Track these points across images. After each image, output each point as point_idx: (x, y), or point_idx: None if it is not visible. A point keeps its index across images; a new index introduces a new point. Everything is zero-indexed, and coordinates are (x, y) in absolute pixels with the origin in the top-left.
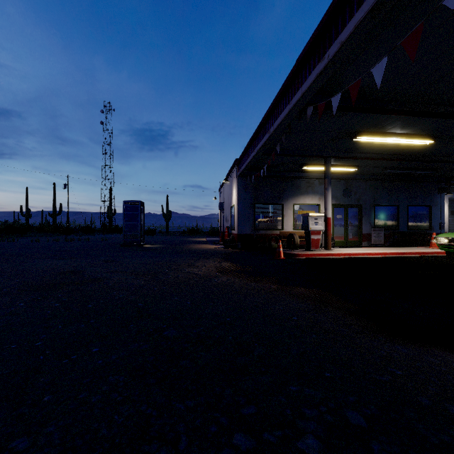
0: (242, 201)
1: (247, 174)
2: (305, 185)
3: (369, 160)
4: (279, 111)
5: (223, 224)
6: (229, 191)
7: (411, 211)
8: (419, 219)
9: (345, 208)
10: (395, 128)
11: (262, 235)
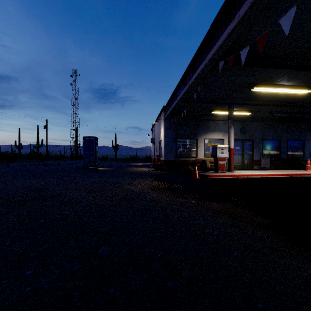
0: (167, 136)
1: (171, 117)
2: (213, 125)
3: (260, 106)
4: (196, 67)
5: (154, 153)
6: (158, 129)
7: (289, 144)
8: (295, 149)
9: (242, 141)
10: (283, 80)
11: (182, 161)
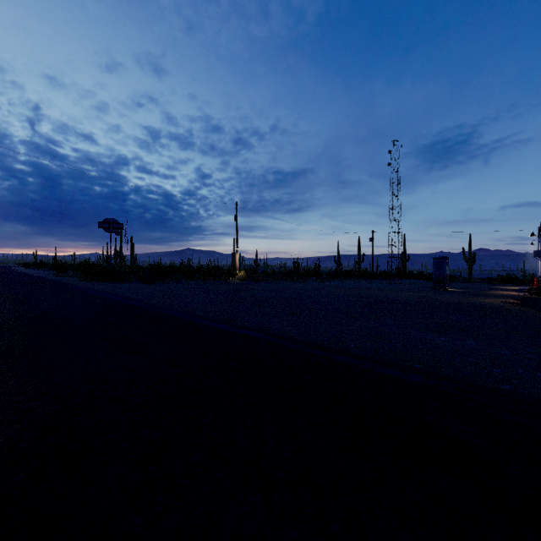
0: None
1: None
2: None
3: None
4: None
5: (540, 272)
6: None
7: None
8: None
9: None
10: None
11: None
